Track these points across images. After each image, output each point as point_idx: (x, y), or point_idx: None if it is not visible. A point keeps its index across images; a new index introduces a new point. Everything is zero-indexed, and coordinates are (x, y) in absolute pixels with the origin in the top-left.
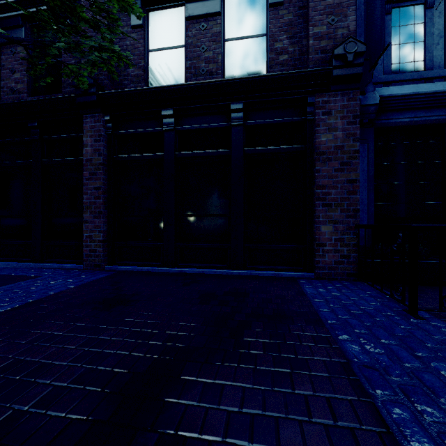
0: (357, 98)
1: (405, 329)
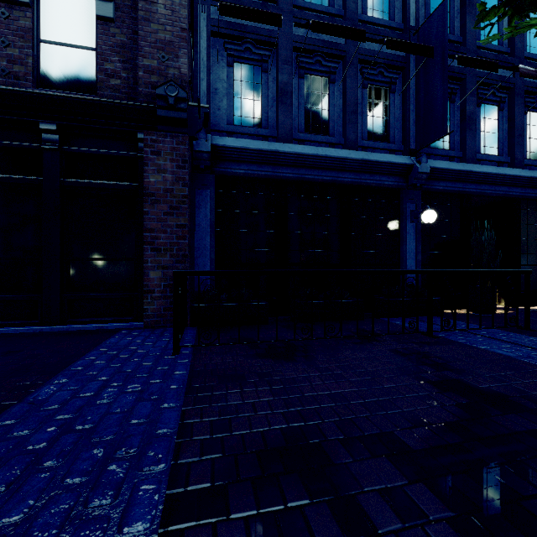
0: (187, 143)
1: (140, 366)
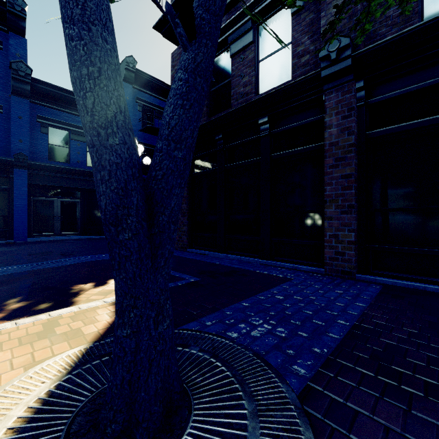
0: None
1: None
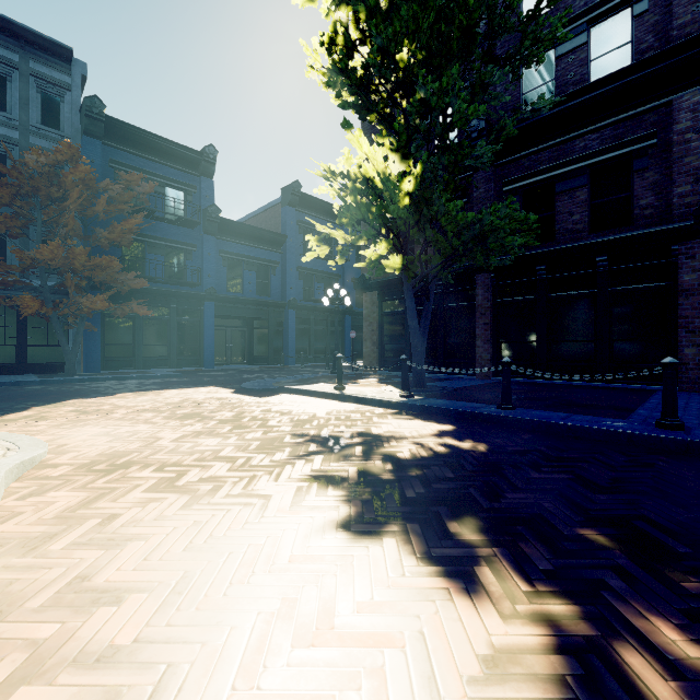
0: None
1: None
